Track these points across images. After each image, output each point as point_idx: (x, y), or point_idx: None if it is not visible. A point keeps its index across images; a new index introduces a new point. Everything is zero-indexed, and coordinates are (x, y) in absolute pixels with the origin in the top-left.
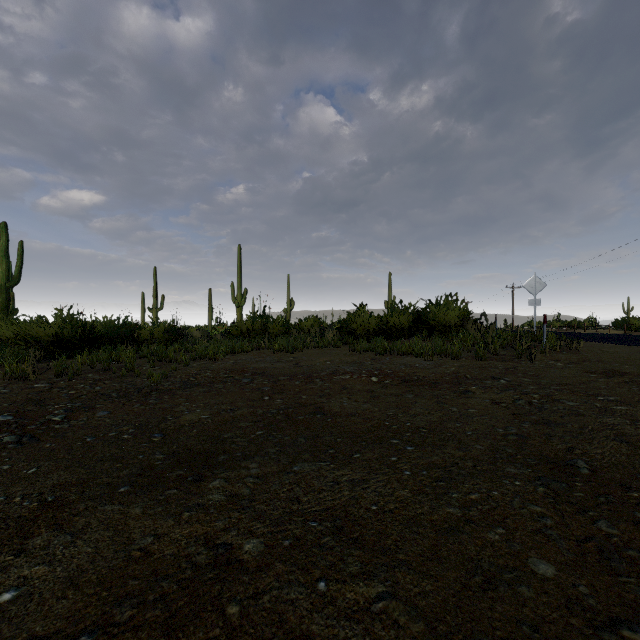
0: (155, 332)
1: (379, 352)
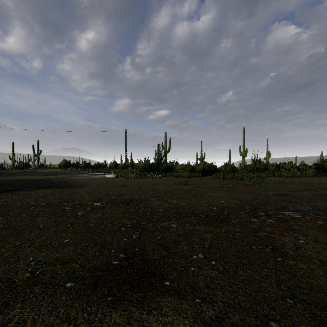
0: (226, 168)
1: None
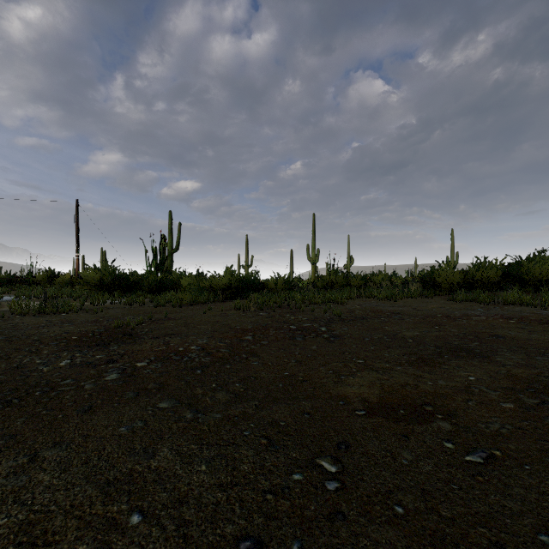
0: (278, 283)
1: (483, 302)
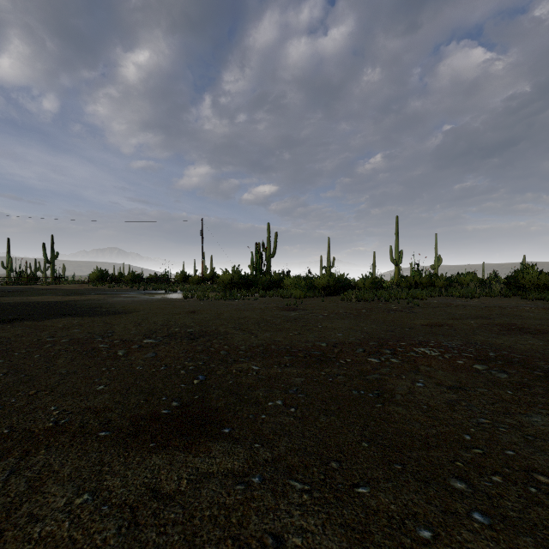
0: (366, 283)
1: None
